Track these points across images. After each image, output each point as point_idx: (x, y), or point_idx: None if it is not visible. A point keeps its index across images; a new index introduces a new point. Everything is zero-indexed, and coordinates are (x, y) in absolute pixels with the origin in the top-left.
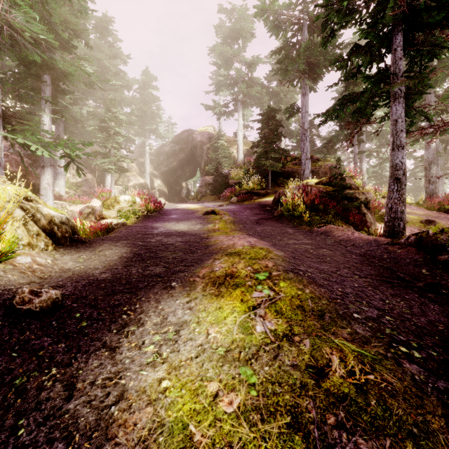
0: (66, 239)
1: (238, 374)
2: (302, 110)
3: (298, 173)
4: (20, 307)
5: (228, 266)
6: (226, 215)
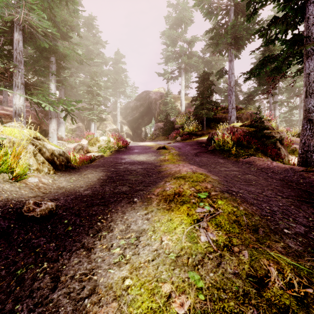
0: (62, 166)
1: (187, 278)
2: (229, 72)
3: (226, 119)
4: (27, 214)
5: (176, 187)
6: (173, 150)
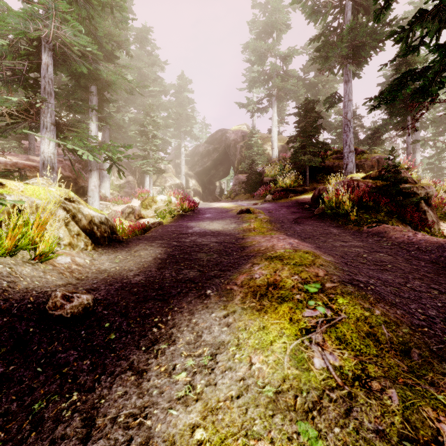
0: (104, 239)
1: (296, 434)
2: (344, 99)
3: (340, 168)
4: (52, 313)
5: (269, 273)
6: (261, 214)
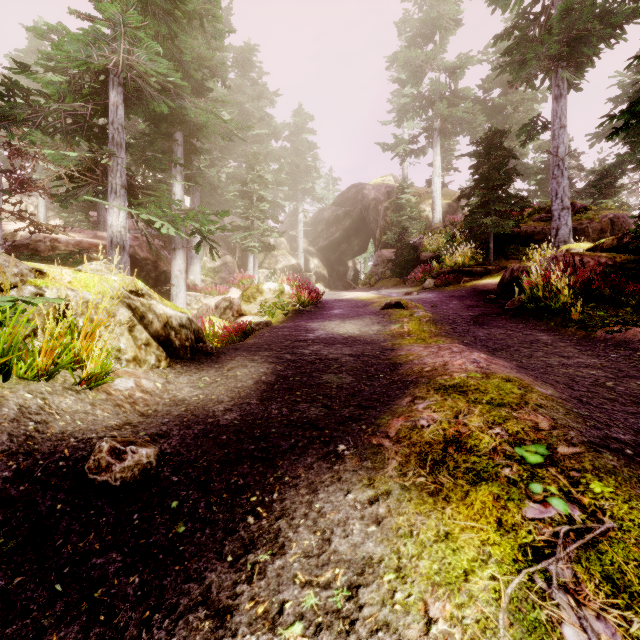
0: (186, 350)
1: None
2: (552, 125)
3: (545, 235)
4: (93, 477)
5: (446, 419)
6: (419, 310)
